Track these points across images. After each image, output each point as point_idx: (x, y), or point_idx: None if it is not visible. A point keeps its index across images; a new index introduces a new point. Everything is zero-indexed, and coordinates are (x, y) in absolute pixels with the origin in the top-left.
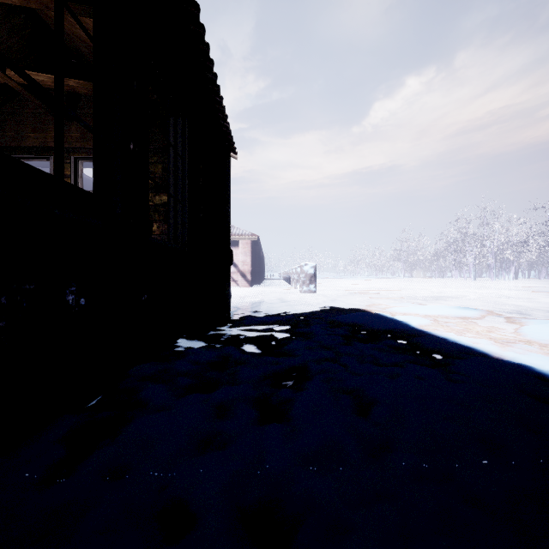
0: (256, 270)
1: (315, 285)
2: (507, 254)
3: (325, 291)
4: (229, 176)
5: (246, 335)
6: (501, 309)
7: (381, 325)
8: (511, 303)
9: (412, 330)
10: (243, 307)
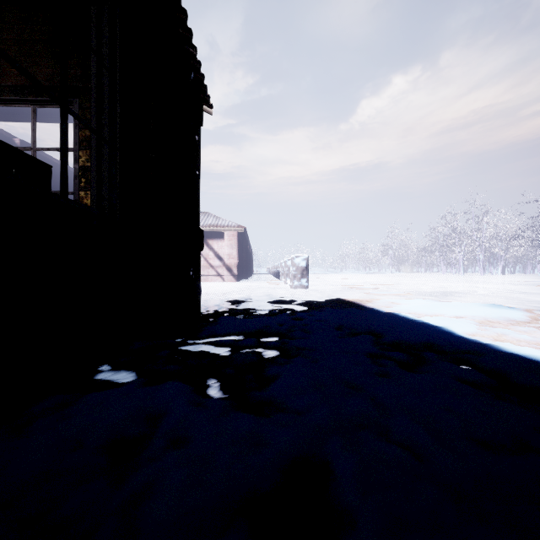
0: (243, 264)
1: (307, 279)
2: (496, 248)
3: (317, 286)
4: (197, 126)
5: (214, 355)
6: (534, 307)
7: (414, 334)
8: (534, 299)
9: (464, 343)
10: (222, 306)
